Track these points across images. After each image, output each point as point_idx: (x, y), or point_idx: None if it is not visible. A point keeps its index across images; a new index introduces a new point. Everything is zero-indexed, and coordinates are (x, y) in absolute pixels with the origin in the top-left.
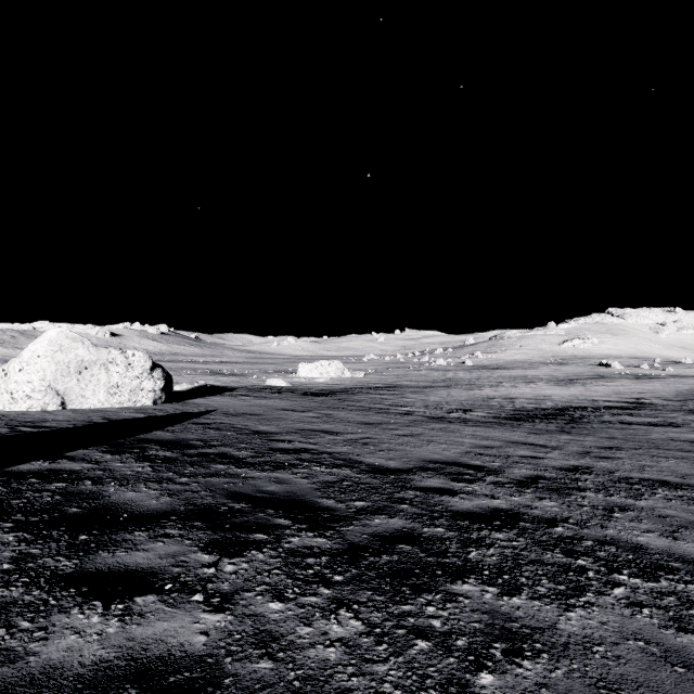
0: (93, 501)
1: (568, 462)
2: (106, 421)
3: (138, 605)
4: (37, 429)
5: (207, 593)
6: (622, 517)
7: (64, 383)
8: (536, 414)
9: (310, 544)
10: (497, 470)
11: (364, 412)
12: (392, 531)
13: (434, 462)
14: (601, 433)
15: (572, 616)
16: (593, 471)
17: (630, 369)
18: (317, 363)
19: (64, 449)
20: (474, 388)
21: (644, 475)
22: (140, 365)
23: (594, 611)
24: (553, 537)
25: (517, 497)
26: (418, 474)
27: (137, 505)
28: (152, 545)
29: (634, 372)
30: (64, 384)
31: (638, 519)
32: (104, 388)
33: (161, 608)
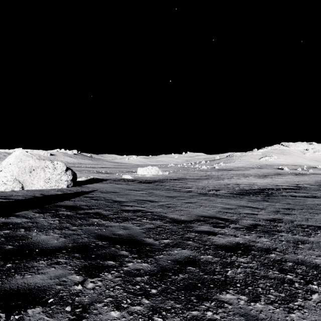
0: (21, 241)
1: (270, 216)
2: (42, 195)
3: (28, 316)
4: (5, 200)
5: (74, 305)
6: (304, 247)
7: (23, 177)
8: (250, 192)
9: (138, 267)
10: (235, 220)
11: (168, 191)
12: (184, 258)
13: (203, 217)
14: (282, 201)
15: (293, 317)
16: (283, 221)
17: (292, 170)
18: (146, 168)
19: (15, 211)
20: (220, 179)
21: (309, 223)
22: (60, 168)
23: (305, 312)
24: (270, 260)
25: (247, 236)
26: (195, 223)
27: (45, 244)
28: (47, 270)
29: (294, 172)
30: (23, 177)
31: (312, 249)
32: (43, 179)
33: (42, 318)
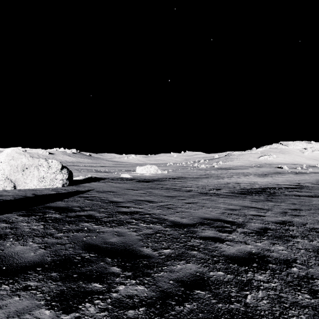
0: None
1: (278, 218)
2: (33, 195)
3: None
4: None
5: None
6: None
7: (15, 176)
8: (252, 191)
9: (132, 293)
10: (242, 224)
11: (168, 190)
12: (189, 276)
13: (207, 219)
14: (287, 201)
15: None
16: (294, 224)
17: (292, 169)
18: (145, 166)
19: None
20: (220, 178)
21: None
22: (55, 167)
23: None
24: (294, 277)
25: (259, 243)
26: (199, 227)
27: (18, 258)
28: (8, 301)
29: (294, 171)
30: (15, 176)
31: None
32: (36, 178)
33: None
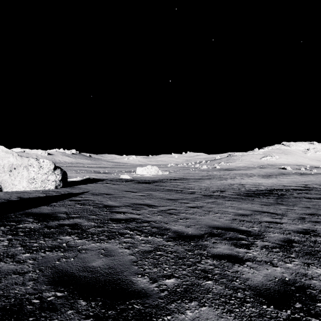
0: None
1: (298, 226)
2: (18, 199)
3: None
4: None
5: None
6: None
7: (1, 177)
8: (258, 193)
9: None
10: (259, 234)
11: (169, 192)
12: None
13: (216, 228)
14: (299, 204)
15: None
16: (319, 233)
17: (295, 170)
18: (145, 167)
19: None
20: (222, 179)
21: None
22: (47, 167)
23: None
24: None
25: (289, 263)
26: (209, 240)
27: None
28: None
29: (298, 172)
30: (1, 177)
31: None
32: (26, 180)
33: None
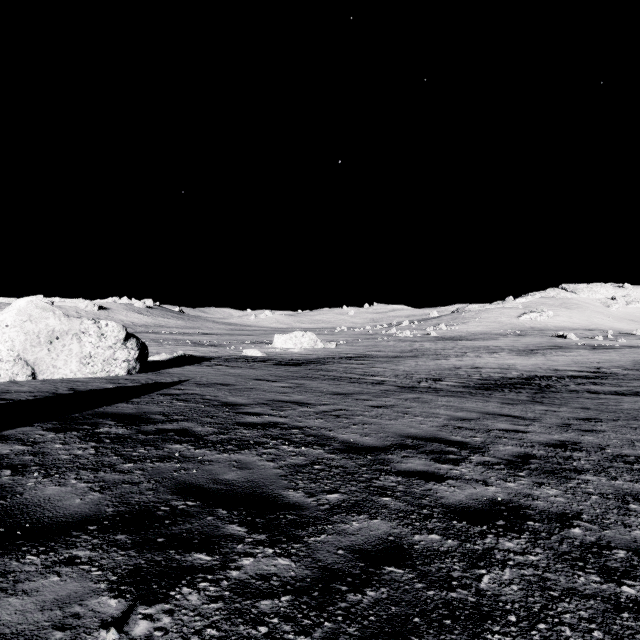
0: None
1: (553, 436)
2: (71, 392)
3: None
4: None
5: None
6: None
7: (34, 353)
8: (504, 384)
9: (267, 571)
10: (481, 446)
11: (337, 382)
12: (374, 542)
13: (412, 438)
14: (573, 403)
15: None
16: (582, 447)
17: (585, 340)
18: (291, 335)
19: (4, 426)
20: (440, 358)
21: (638, 452)
22: (113, 336)
23: None
24: (575, 544)
25: (513, 482)
26: (396, 453)
27: (51, 508)
28: (40, 583)
29: (590, 343)
30: (34, 354)
31: None
32: (76, 358)
33: None
